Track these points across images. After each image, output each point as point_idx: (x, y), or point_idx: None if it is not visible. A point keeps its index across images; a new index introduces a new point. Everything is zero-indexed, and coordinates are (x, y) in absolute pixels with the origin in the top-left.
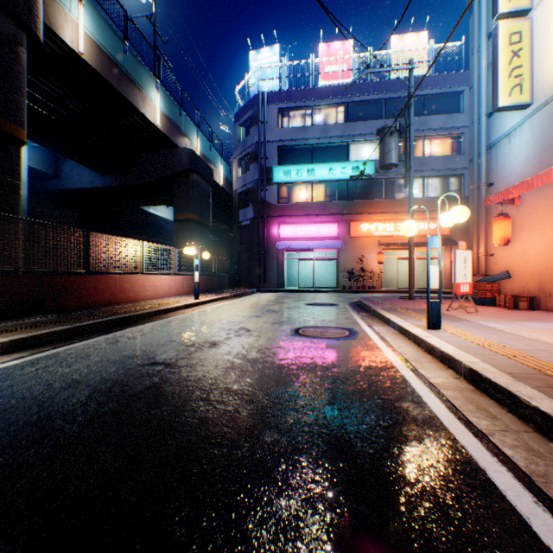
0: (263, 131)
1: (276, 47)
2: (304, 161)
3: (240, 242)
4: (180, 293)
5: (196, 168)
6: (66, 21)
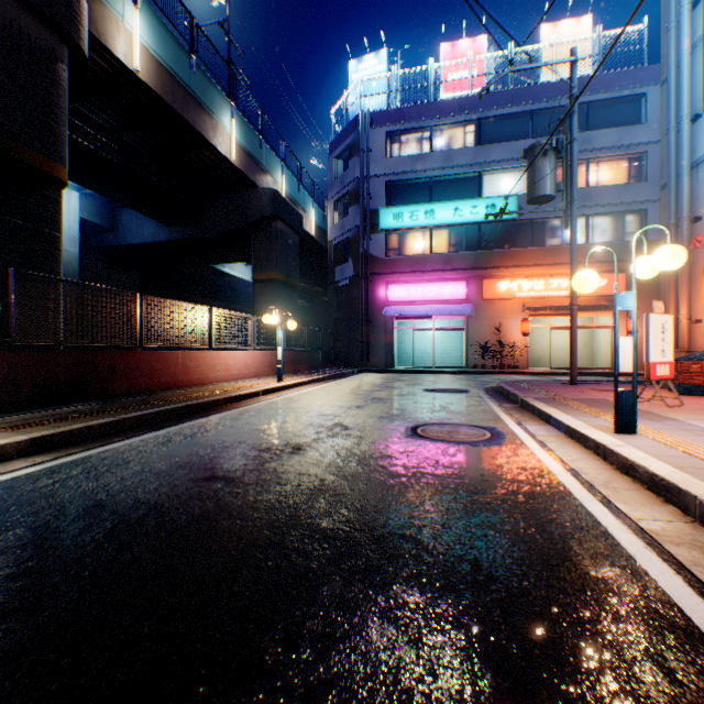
0: (367, 163)
1: (384, 53)
2: (420, 199)
3: (337, 308)
4: (259, 374)
5: (280, 214)
6: (117, 30)
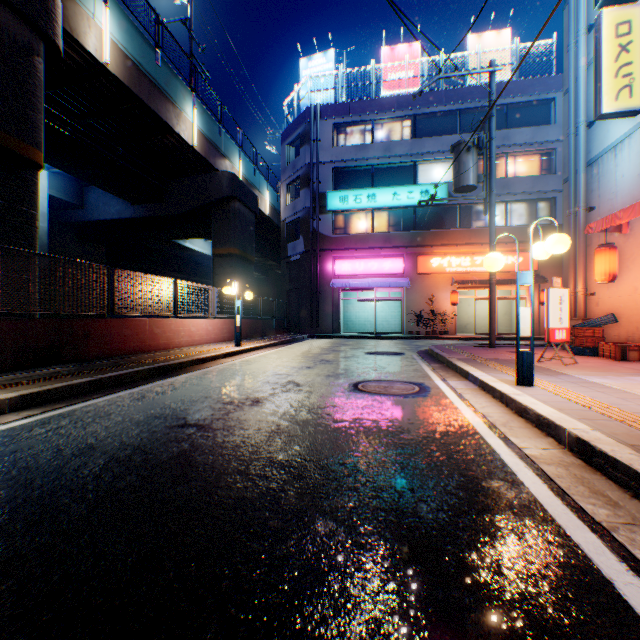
0: (316, 151)
1: (331, 53)
2: (363, 184)
3: (289, 280)
4: (219, 339)
5: (238, 195)
6: (89, 26)
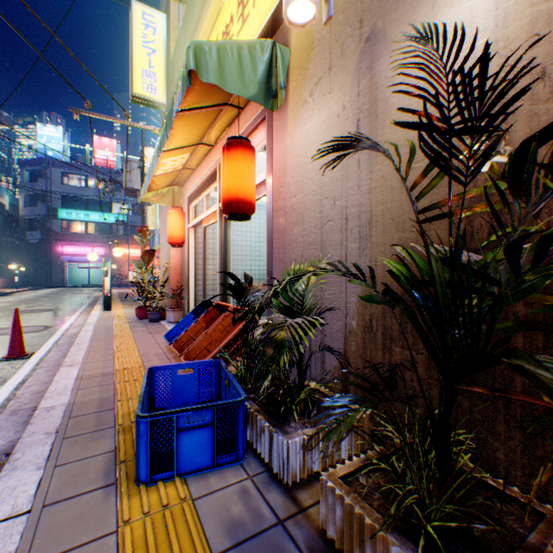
0: (51, 185)
1: (61, 128)
2: (83, 207)
3: (28, 253)
4: None
5: None
6: None
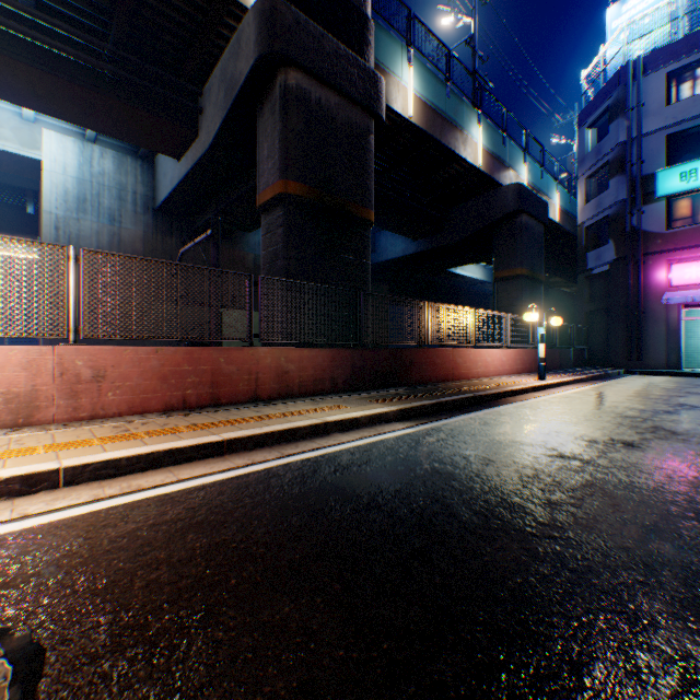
0: (635, 121)
1: None
2: None
3: (588, 299)
4: (511, 371)
5: (524, 207)
6: (397, 91)
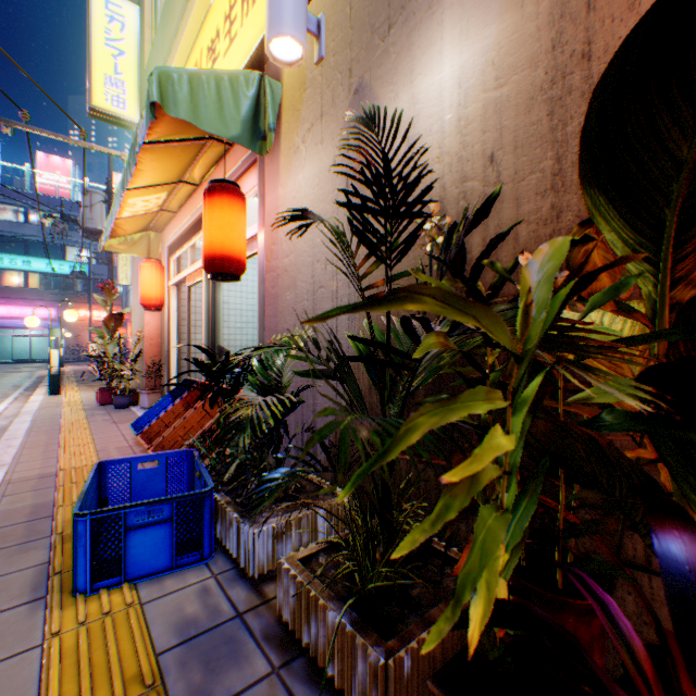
0: None
1: None
2: (21, 250)
3: None
4: None
5: None
6: None
